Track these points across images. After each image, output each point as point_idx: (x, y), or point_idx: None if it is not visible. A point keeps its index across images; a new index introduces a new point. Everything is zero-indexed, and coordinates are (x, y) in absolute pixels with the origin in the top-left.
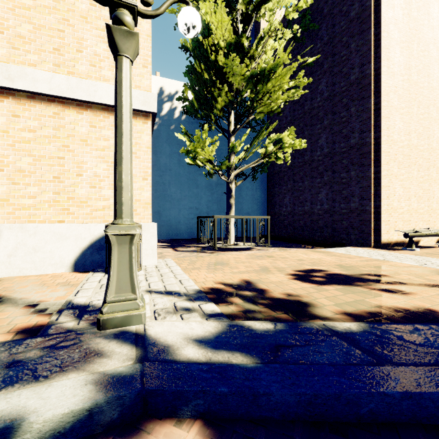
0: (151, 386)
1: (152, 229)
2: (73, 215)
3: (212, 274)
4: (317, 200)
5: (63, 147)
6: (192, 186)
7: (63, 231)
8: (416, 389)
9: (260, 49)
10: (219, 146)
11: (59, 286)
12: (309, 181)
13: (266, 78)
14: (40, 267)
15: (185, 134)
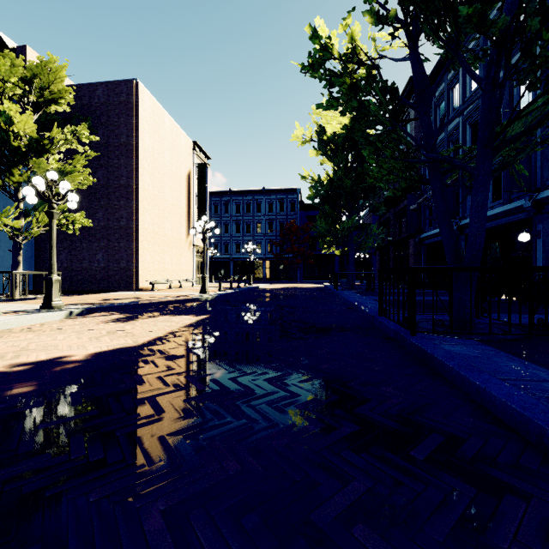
0: (91, 308)
1: None
2: None
3: None
4: (96, 260)
5: None
6: None
7: None
8: (139, 303)
9: (57, 148)
10: None
11: None
12: (88, 244)
13: (64, 175)
14: None
15: None
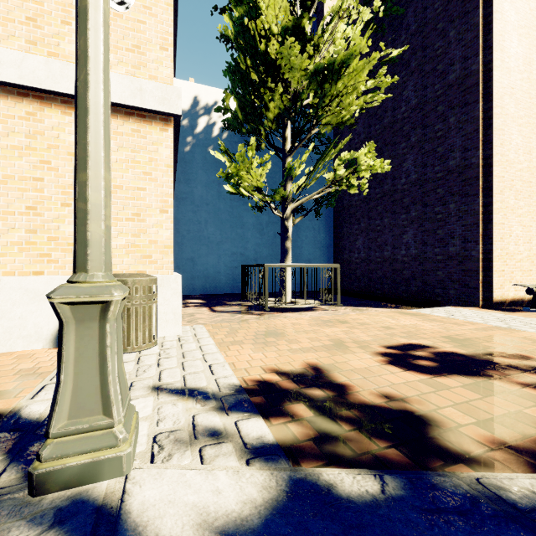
0: None
1: (174, 284)
2: (56, 264)
3: (260, 353)
4: (402, 243)
5: (41, 163)
6: (236, 226)
7: (40, 287)
8: None
9: (328, 37)
10: (270, 173)
11: (20, 375)
12: (390, 218)
13: (336, 75)
14: (4, 342)
15: (225, 152)
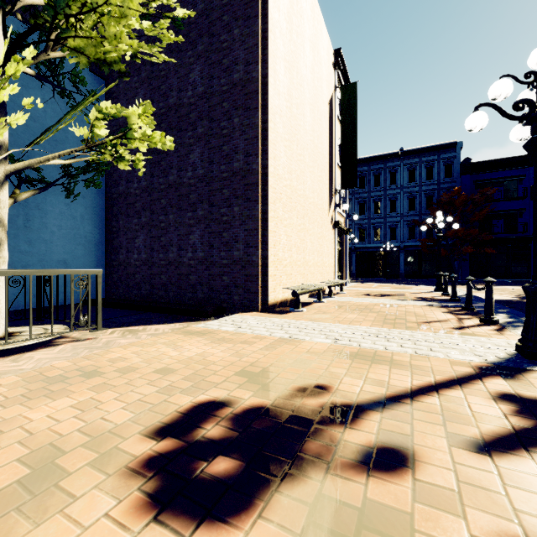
0: None
1: None
2: None
3: None
4: (188, 244)
5: None
6: None
7: None
8: None
9: None
10: None
11: None
12: (176, 214)
13: None
14: None
15: None
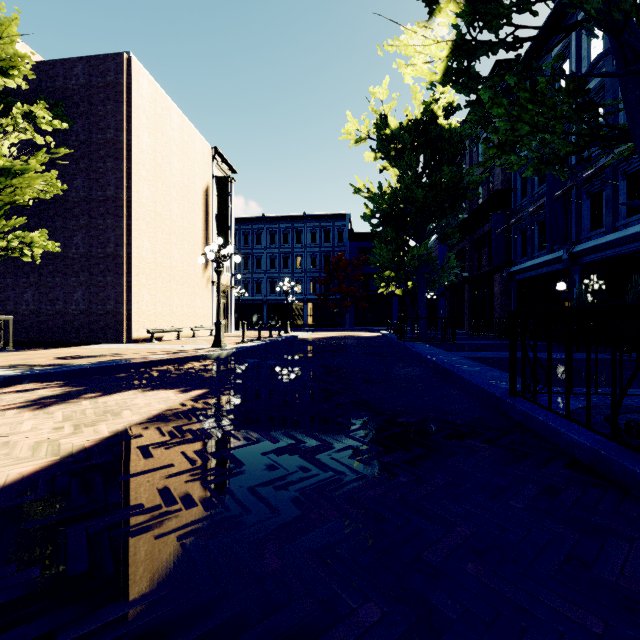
0: (10, 376)
1: None
2: None
3: None
4: (73, 300)
5: None
6: None
7: None
8: (105, 365)
9: (3, 137)
10: None
11: None
12: (63, 278)
13: (12, 175)
14: None
15: None
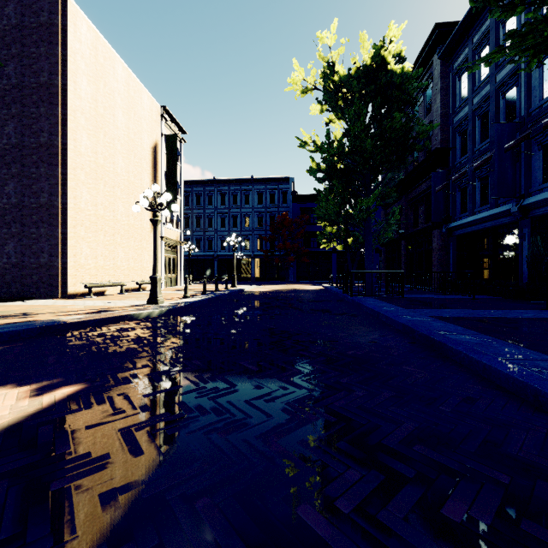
0: None
1: None
2: None
3: None
4: (4, 253)
5: None
6: None
7: None
8: None
9: None
10: None
11: None
12: None
13: None
14: None
15: None
